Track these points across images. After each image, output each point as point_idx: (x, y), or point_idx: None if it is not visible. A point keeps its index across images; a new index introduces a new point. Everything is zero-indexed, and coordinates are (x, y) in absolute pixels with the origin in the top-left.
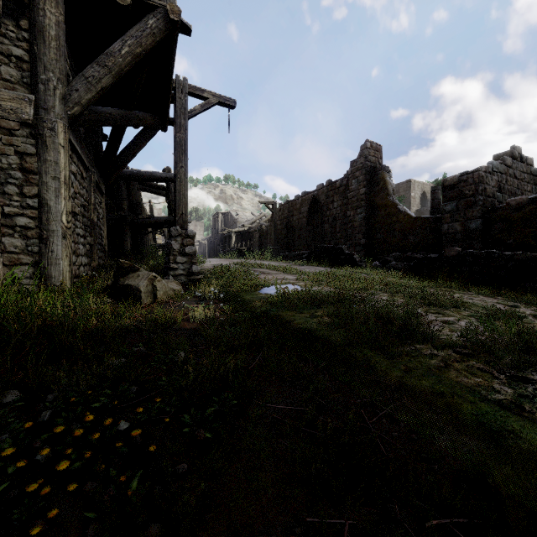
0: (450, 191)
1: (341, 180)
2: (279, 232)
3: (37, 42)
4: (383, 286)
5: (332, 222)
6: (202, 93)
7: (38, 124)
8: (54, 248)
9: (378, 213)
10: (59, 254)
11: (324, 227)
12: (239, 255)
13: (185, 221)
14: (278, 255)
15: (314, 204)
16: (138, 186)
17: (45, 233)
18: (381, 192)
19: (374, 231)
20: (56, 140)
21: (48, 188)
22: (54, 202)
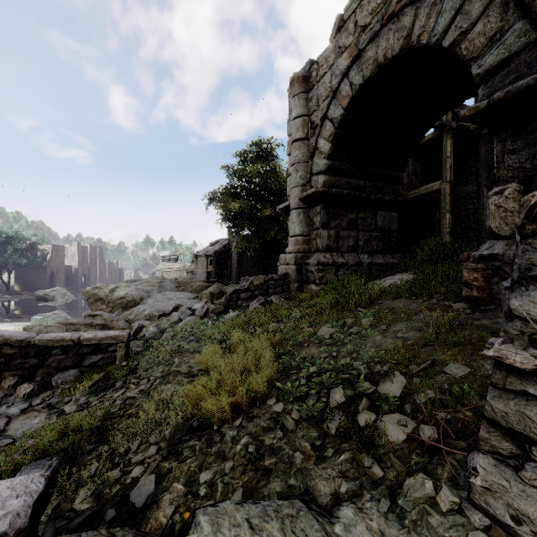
0: None
1: None
2: None
3: (477, 163)
4: None
5: None
6: None
7: (477, 192)
8: (481, 234)
9: None
10: (483, 236)
11: None
12: None
13: None
14: None
15: None
16: None
17: (479, 229)
18: None
19: None
20: (483, 195)
21: (480, 213)
22: (481, 217)
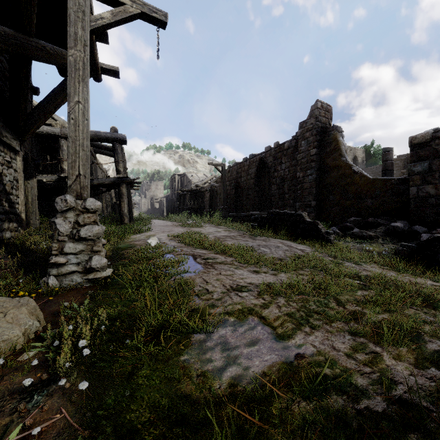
0: (420, 150)
1: (290, 142)
2: (228, 192)
3: None
4: (435, 318)
5: (280, 183)
6: None
7: None
8: None
9: (330, 174)
10: None
11: (271, 188)
12: (192, 211)
13: (83, 187)
14: (227, 214)
15: (261, 166)
16: (92, 148)
17: None
18: (333, 153)
19: (325, 192)
20: None
21: None
22: None
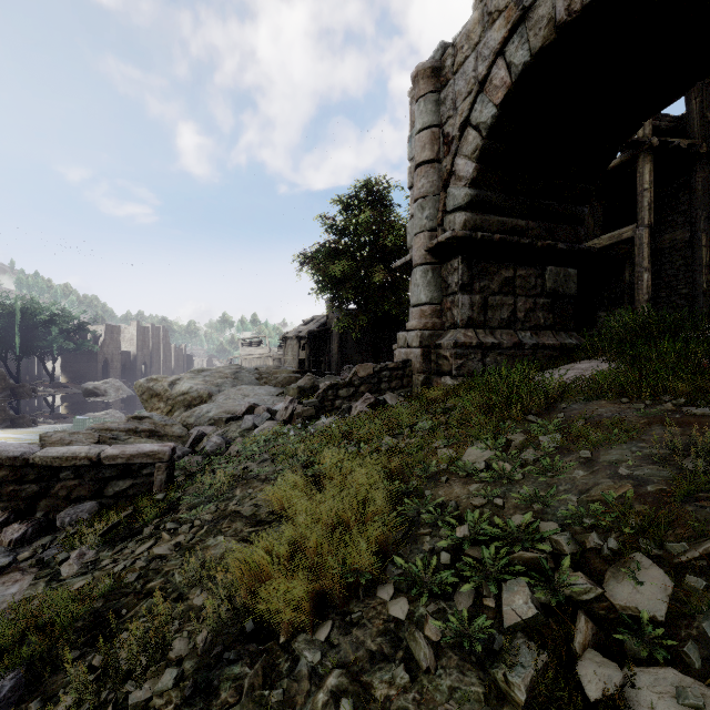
0: None
1: None
2: None
3: (691, 198)
4: None
5: None
6: None
7: (691, 240)
8: (698, 302)
9: None
10: (700, 305)
11: None
12: None
13: None
14: None
15: None
16: None
17: (694, 295)
18: None
19: None
20: (700, 245)
21: (695, 272)
22: (698, 278)
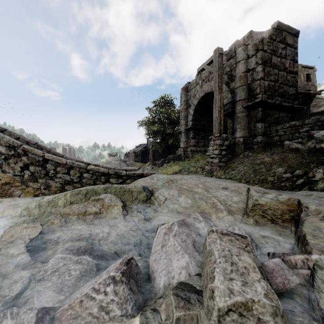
0: None
1: None
2: None
3: None
4: None
5: None
6: None
7: None
8: None
9: None
10: None
11: None
12: None
13: None
14: None
15: None
16: None
17: None
18: None
19: None
20: None
21: None
22: None
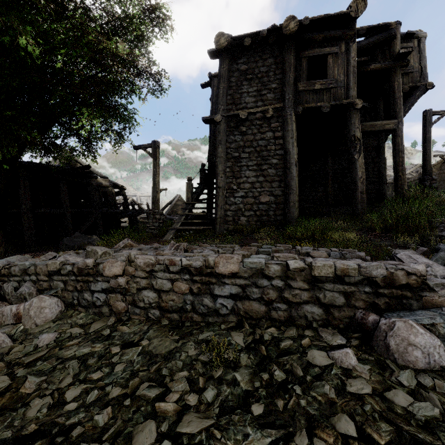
0: None
1: None
2: None
3: (377, 119)
4: None
5: None
6: (439, 113)
7: (378, 146)
8: (384, 187)
9: None
10: (385, 189)
11: None
12: None
13: (430, 173)
14: None
15: None
16: None
17: (381, 183)
18: None
19: None
20: (384, 150)
21: (382, 167)
22: (383, 172)
